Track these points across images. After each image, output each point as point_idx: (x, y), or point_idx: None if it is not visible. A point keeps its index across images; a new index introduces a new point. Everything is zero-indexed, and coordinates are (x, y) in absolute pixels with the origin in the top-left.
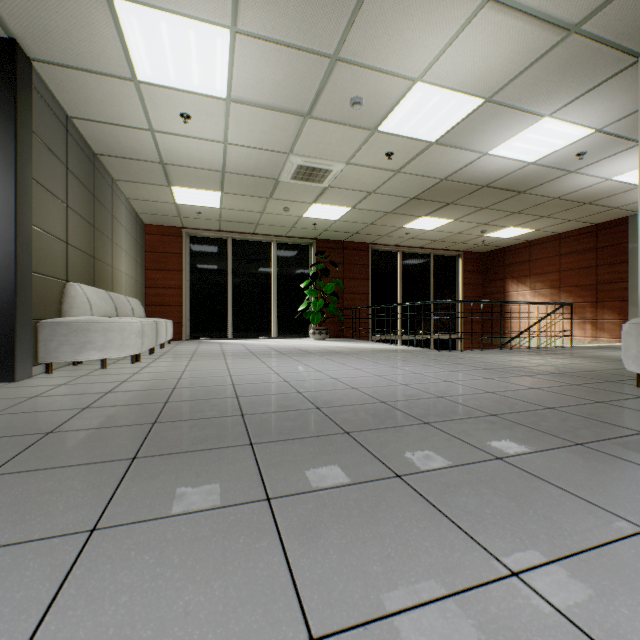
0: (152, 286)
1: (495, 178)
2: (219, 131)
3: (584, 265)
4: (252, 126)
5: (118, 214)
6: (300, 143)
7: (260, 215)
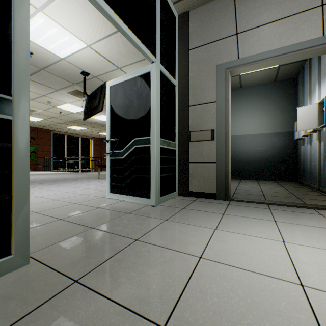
0: None
1: (96, 122)
2: None
3: None
4: None
5: None
6: None
7: None
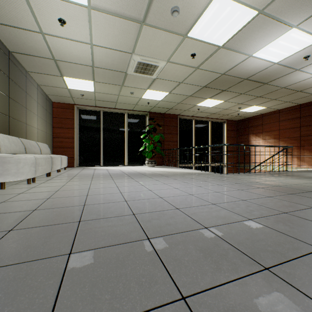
0: (57, 137)
1: (252, 73)
2: (86, 34)
3: (293, 126)
4: (107, 31)
5: (31, 93)
6: (139, 45)
7: (117, 97)
